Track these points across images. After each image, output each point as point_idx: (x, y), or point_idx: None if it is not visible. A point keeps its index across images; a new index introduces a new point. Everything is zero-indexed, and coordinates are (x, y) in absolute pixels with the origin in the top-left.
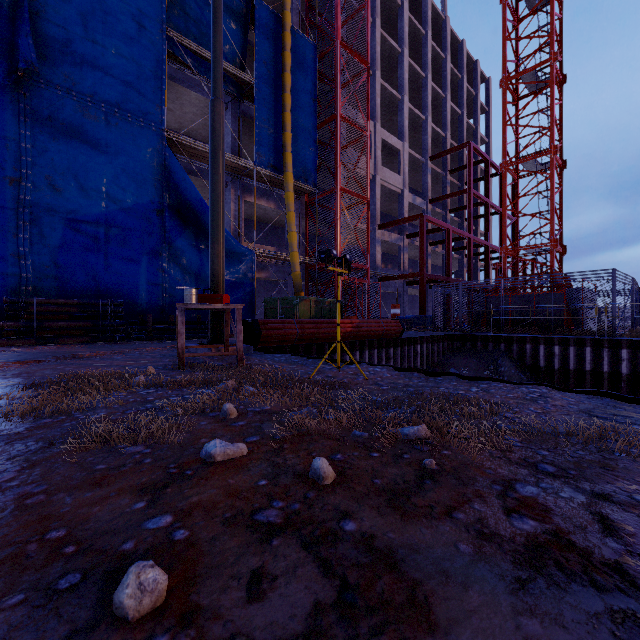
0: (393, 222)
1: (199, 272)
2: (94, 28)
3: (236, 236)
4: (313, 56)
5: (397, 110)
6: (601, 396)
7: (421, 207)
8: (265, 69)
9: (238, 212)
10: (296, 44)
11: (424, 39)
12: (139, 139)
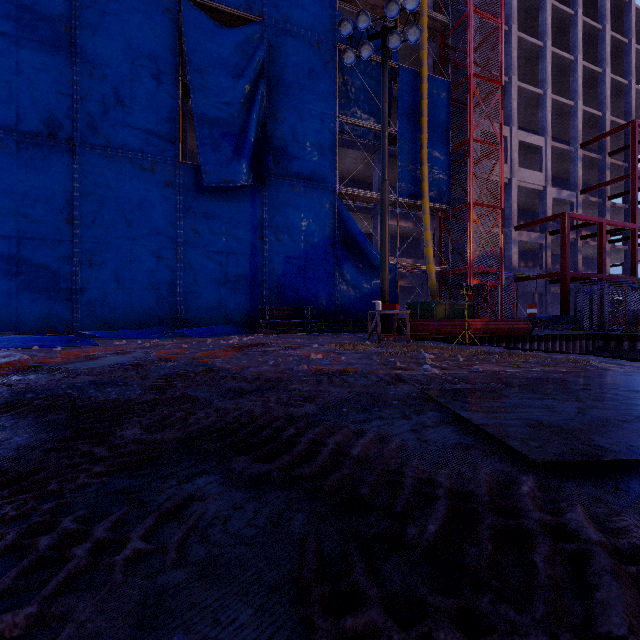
0: (531, 223)
1: (358, 285)
2: (298, 133)
3: None
4: (447, 93)
5: (538, 104)
6: (620, 359)
7: (568, 200)
8: (406, 119)
9: None
10: (431, 88)
11: (573, 20)
12: (322, 198)
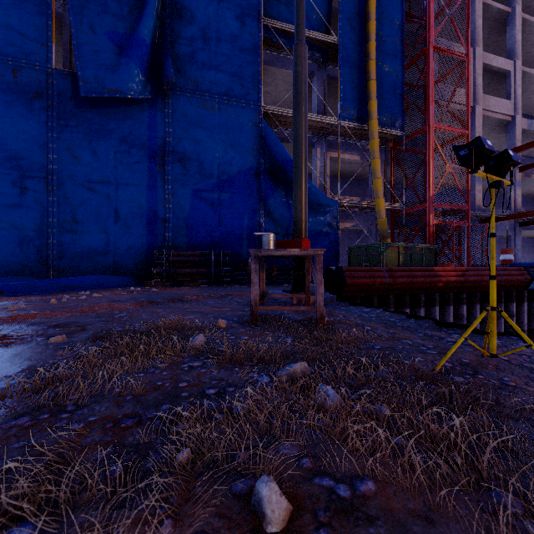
0: None
1: (289, 225)
2: (210, 38)
3: (321, 190)
4: None
5: (504, 27)
6: None
7: None
8: (349, 26)
9: (323, 168)
10: None
11: None
12: (242, 118)
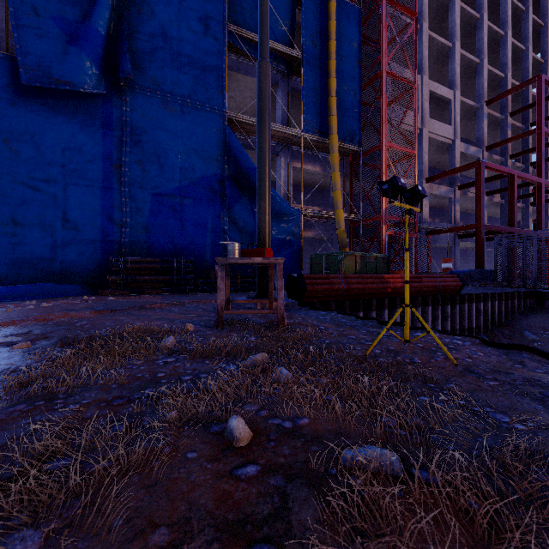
0: (443, 173)
1: (253, 232)
2: (172, 37)
3: (285, 199)
4: (357, 20)
5: (446, 59)
6: None
7: (475, 156)
8: (311, 42)
9: (287, 178)
10: (341, 12)
11: None
12: (205, 122)
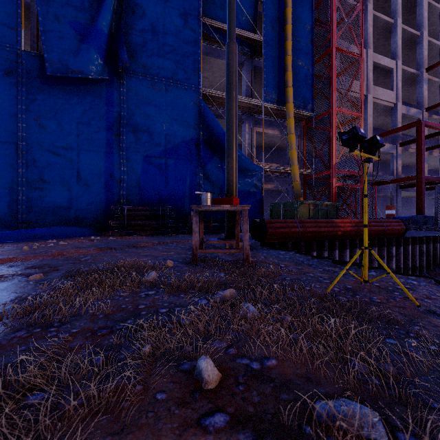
0: (386, 133)
1: (223, 185)
2: (159, 31)
3: (249, 158)
4: (310, 6)
5: (389, 34)
6: None
7: (416, 116)
8: (271, 27)
9: (251, 140)
10: (296, 0)
11: None
12: (185, 98)
